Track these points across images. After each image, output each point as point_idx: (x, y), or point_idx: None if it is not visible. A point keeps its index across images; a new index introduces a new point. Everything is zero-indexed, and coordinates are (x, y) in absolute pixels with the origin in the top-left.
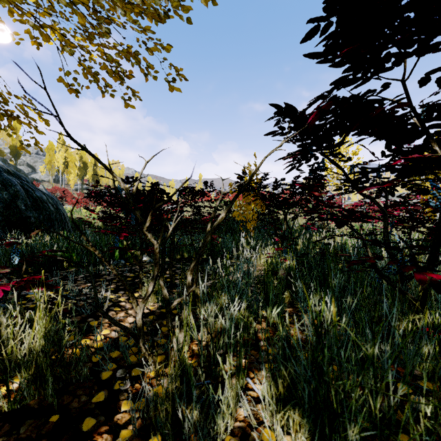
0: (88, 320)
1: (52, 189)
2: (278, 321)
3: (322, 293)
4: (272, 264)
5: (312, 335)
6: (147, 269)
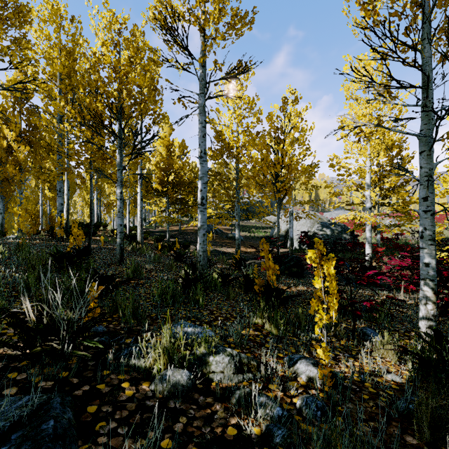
0: None
1: None
2: None
3: None
4: None
5: None
6: None
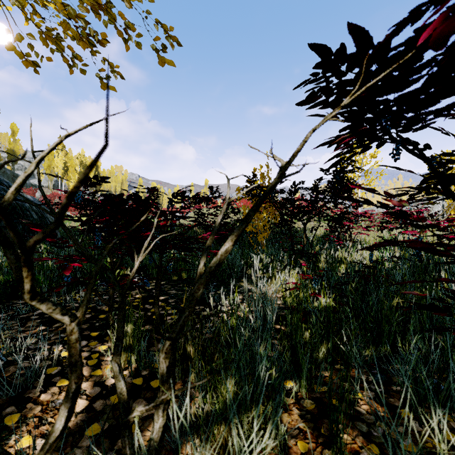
0: (5, 411)
1: (51, 195)
2: (335, 449)
3: (375, 346)
4: (296, 297)
5: (387, 454)
6: (131, 298)
